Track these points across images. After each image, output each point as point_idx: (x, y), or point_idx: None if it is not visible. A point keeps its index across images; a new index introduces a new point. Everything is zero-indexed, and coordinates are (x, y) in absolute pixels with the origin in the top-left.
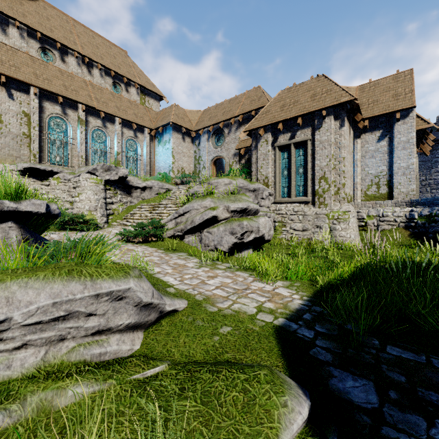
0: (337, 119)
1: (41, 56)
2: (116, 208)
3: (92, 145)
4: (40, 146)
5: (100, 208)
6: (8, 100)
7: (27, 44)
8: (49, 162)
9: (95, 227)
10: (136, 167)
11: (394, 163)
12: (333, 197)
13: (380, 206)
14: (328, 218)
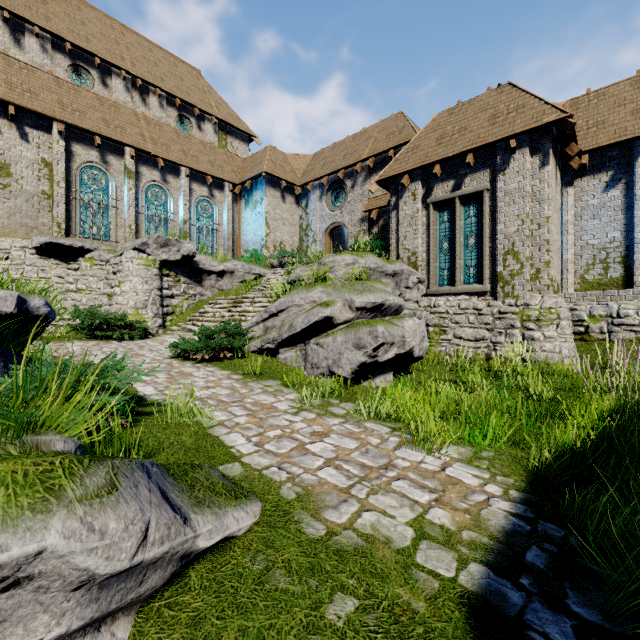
0: (536, 153)
1: (72, 78)
2: (178, 303)
3: (146, 209)
4: (67, 211)
5: (152, 304)
6: (20, 142)
7: (52, 60)
8: (80, 235)
9: (142, 334)
10: (213, 242)
11: (636, 226)
12: (528, 285)
13: (612, 299)
14: (521, 320)
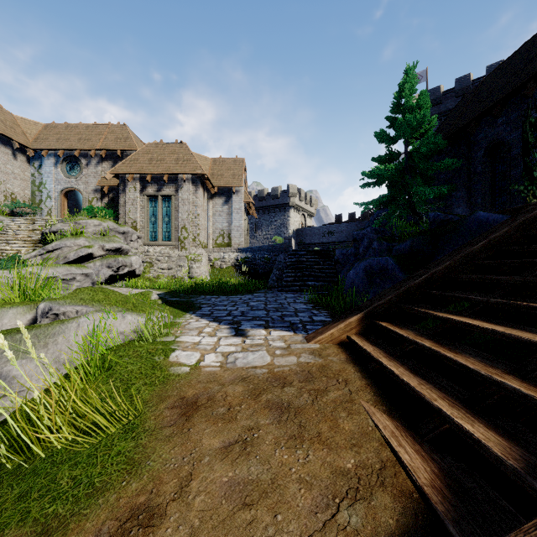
0: (194, 184)
1: None
2: None
3: None
4: None
5: None
6: None
7: None
8: None
9: None
10: None
11: (232, 222)
12: (191, 244)
13: (222, 251)
14: (188, 259)
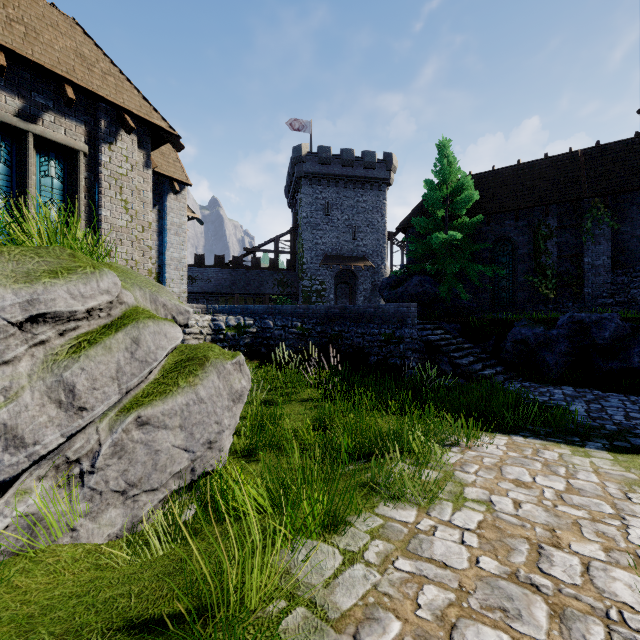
0: (141, 148)
1: None
2: None
3: None
4: None
5: None
6: None
7: None
8: None
9: None
10: None
11: (168, 250)
12: None
13: None
14: None
